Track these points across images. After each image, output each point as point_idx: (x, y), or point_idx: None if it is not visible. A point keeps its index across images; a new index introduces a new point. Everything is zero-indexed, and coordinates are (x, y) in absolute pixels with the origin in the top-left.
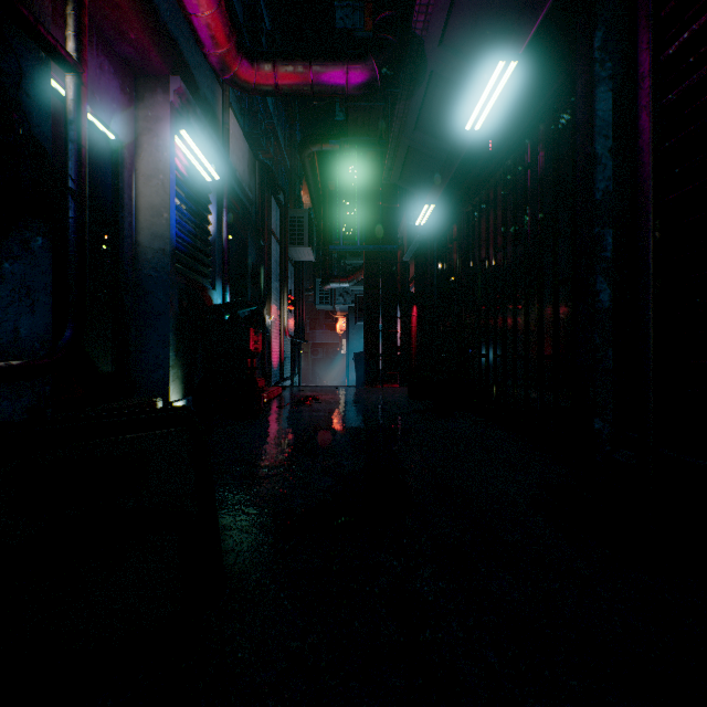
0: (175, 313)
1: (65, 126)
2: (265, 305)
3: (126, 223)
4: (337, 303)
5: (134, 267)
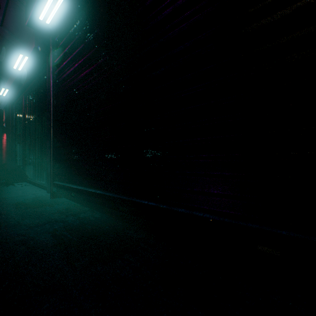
0: None
1: None
2: None
3: None
4: None
5: None
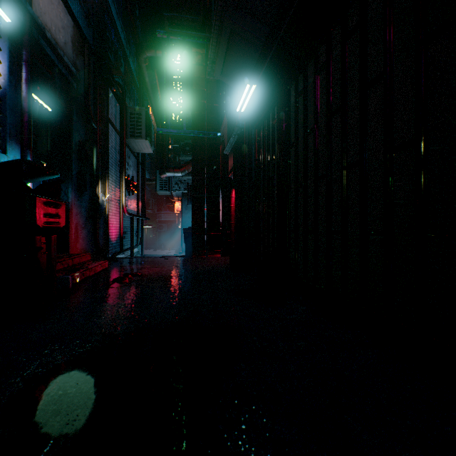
0: None
1: None
2: (98, 183)
3: None
4: (173, 189)
5: None
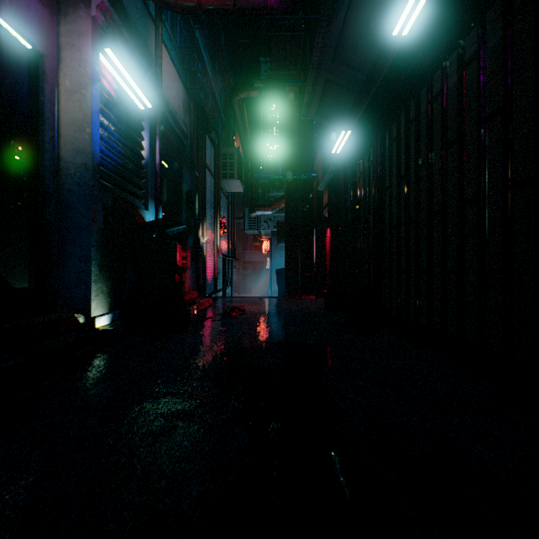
0: (98, 228)
1: None
2: (199, 227)
3: (47, 137)
4: (262, 228)
5: (56, 182)
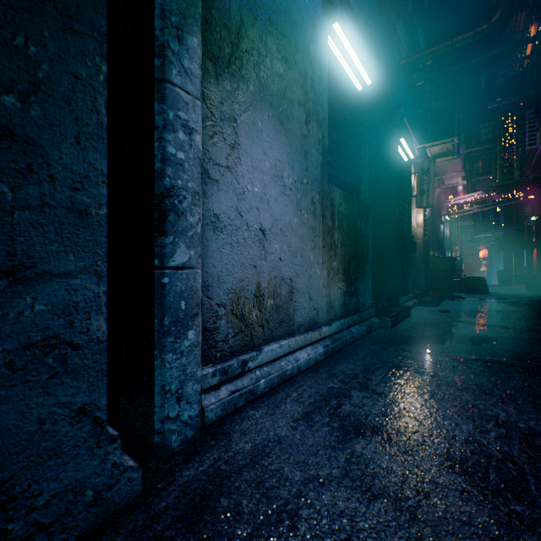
0: None
1: (441, 233)
2: (452, 252)
3: None
4: (481, 242)
5: None
